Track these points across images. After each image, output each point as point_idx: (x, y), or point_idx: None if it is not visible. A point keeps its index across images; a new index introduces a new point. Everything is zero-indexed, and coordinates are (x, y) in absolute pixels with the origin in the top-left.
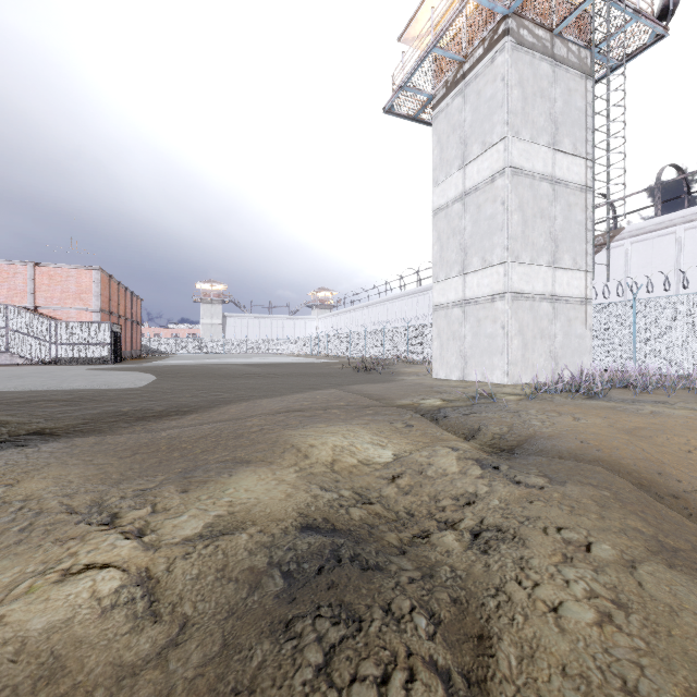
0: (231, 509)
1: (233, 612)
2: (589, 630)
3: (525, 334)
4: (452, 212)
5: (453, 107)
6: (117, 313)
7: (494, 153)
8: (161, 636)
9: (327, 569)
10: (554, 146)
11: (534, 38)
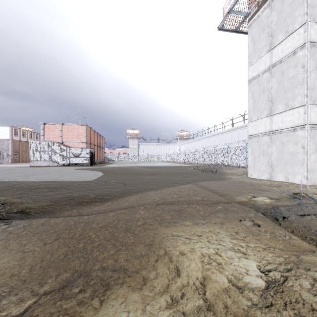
0: None
1: None
2: None
3: None
4: (262, 79)
5: (263, 16)
6: (93, 143)
7: (296, 35)
8: None
9: None
10: None
11: None
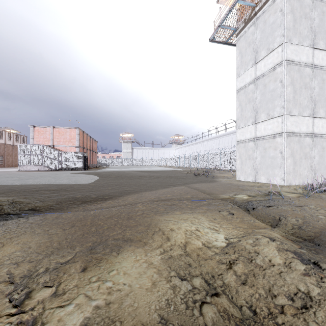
0: (108, 298)
1: None
2: None
3: (295, 156)
4: (248, 90)
5: (249, 32)
6: (86, 147)
7: (275, 53)
8: None
9: None
10: (313, 46)
11: None
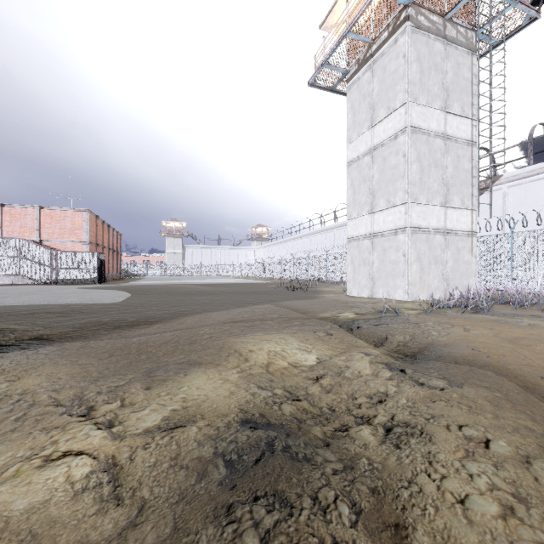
0: (184, 404)
1: (183, 497)
2: (495, 523)
3: (422, 261)
4: (363, 164)
5: (363, 80)
6: (102, 244)
7: (397, 115)
8: (122, 518)
9: (263, 460)
10: (446, 109)
11: (429, 23)
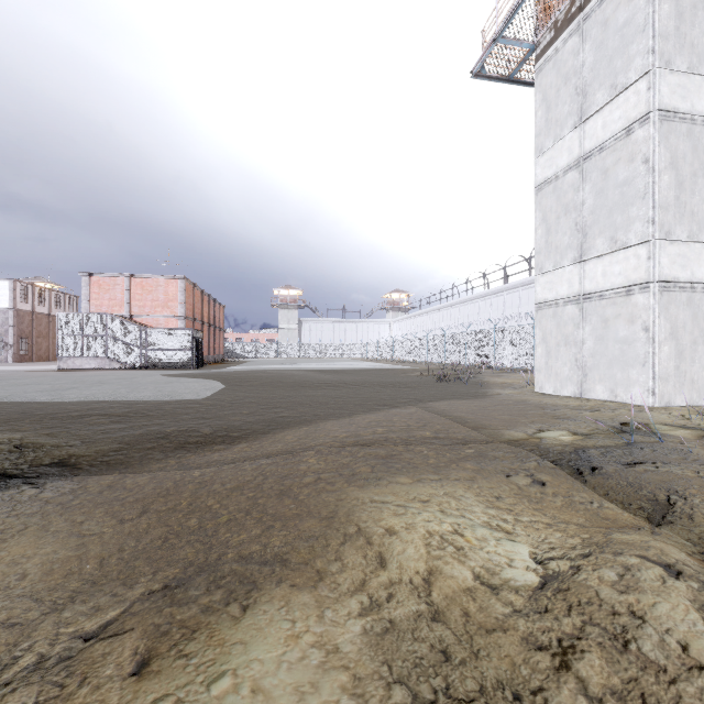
0: None
1: None
2: None
3: (680, 338)
4: (564, 185)
5: (565, 51)
6: (200, 319)
7: (631, 95)
8: None
9: None
10: None
11: None
